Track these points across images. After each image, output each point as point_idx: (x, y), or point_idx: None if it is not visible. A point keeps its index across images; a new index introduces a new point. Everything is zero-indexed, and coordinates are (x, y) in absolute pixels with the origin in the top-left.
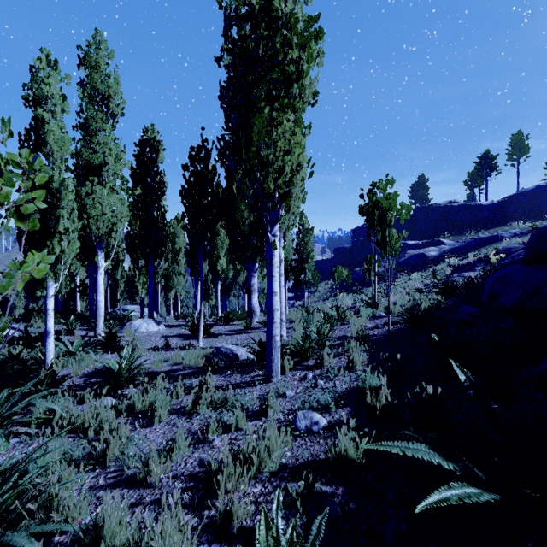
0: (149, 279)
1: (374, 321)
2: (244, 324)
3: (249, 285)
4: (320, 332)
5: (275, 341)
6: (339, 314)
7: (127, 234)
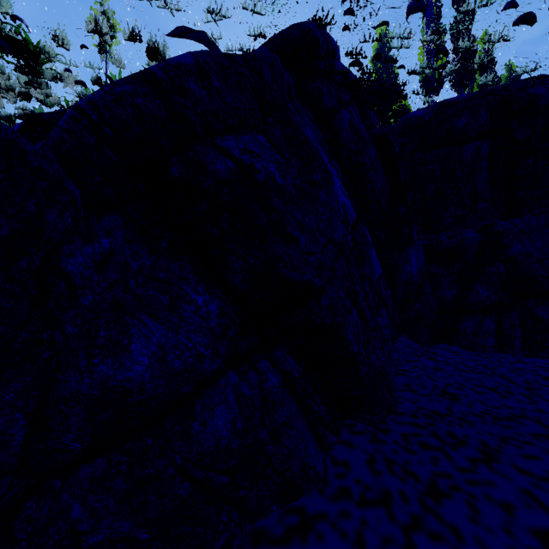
0: None
1: None
2: None
3: None
4: None
5: None
6: None
7: None
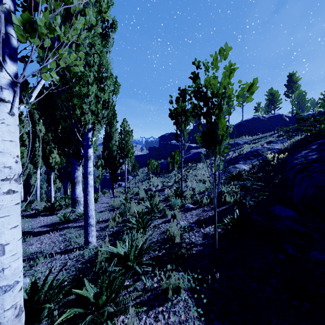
0: None
1: (185, 215)
2: (61, 217)
3: (73, 178)
4: (130, 253)
5: None
6: (153, 207)
7: None
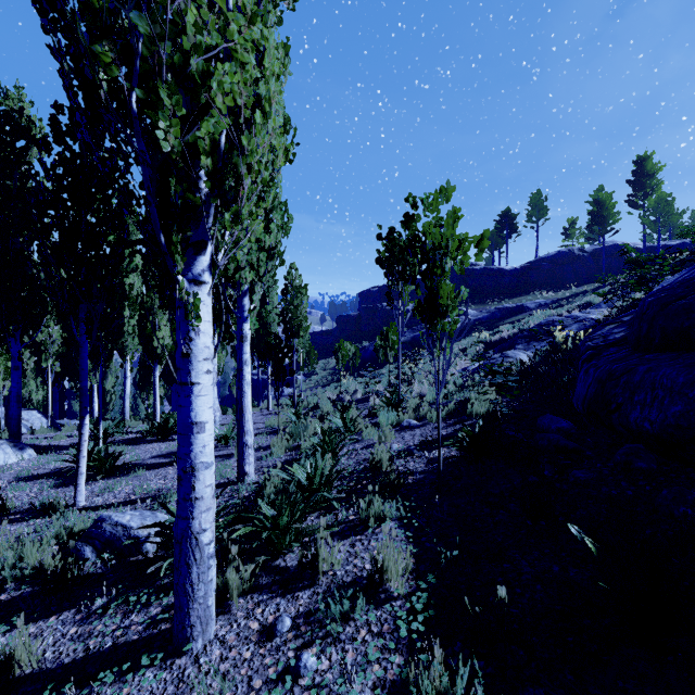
0: (12, 364)
1: (403, 437)
2: None
3: None
4: (314, 477)
5: (199, 545)
6: (347, 424)
7: None
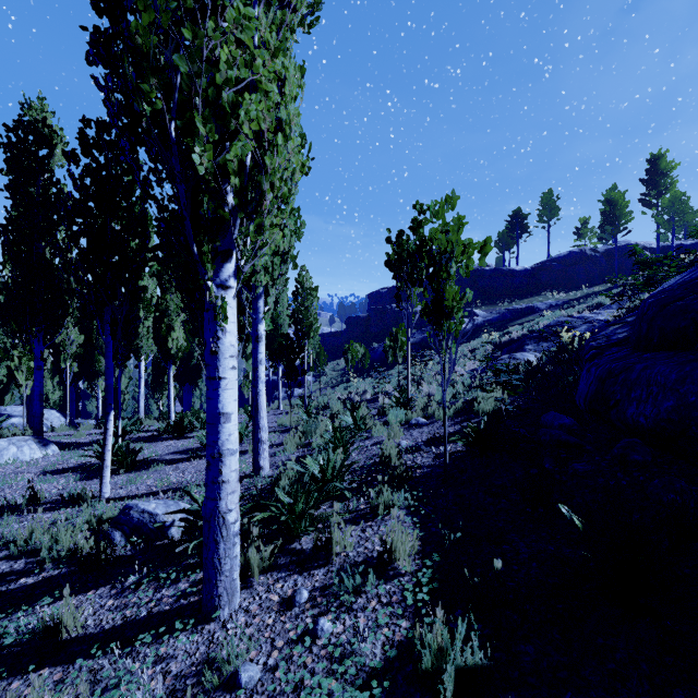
0: (35, 364)
1: (411, 434)
2: (202, 440)
3: None
4: (327, 469)
5: (225, 523)
6: (357, 422)
7: (0, 286)
